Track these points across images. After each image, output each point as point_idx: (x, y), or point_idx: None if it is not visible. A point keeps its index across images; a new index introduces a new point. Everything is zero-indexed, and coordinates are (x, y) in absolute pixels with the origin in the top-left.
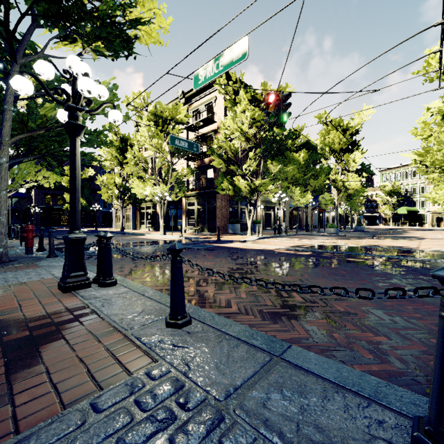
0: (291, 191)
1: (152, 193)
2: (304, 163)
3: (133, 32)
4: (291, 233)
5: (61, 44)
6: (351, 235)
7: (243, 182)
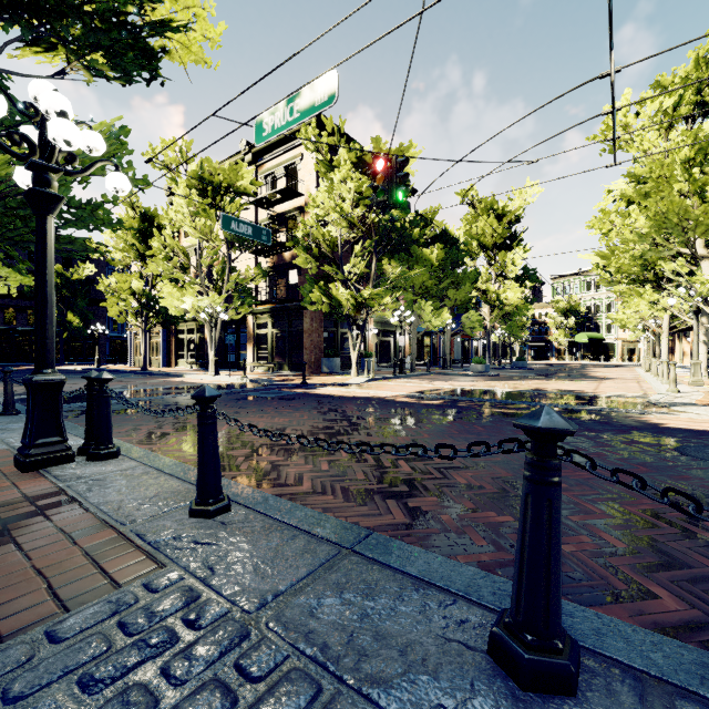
0: (420, 308)
1: (196, 308)
2: (440, 264)
3: (159, 42)
4: (419, 372)
5: (28, 50)
6: (507, 374)
7: (343, 292)
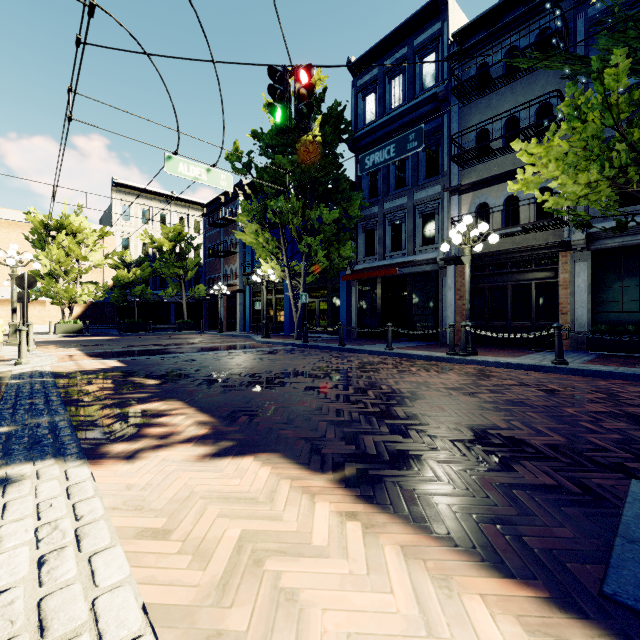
0: None
1: None
2: None
3: None
4: None
5: None
6: None
7: None
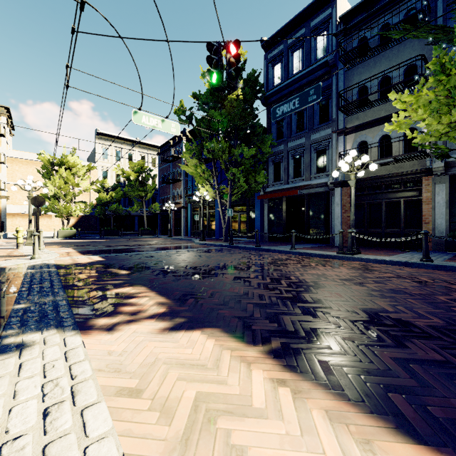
0: None
1: None
2: None
3: None
4: None
5: None
6: None
7: None
